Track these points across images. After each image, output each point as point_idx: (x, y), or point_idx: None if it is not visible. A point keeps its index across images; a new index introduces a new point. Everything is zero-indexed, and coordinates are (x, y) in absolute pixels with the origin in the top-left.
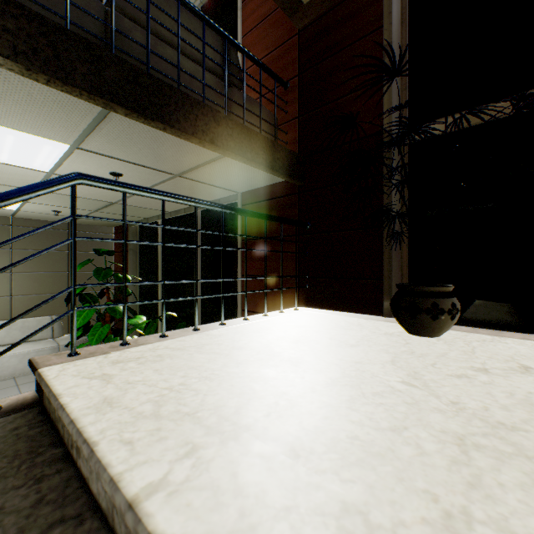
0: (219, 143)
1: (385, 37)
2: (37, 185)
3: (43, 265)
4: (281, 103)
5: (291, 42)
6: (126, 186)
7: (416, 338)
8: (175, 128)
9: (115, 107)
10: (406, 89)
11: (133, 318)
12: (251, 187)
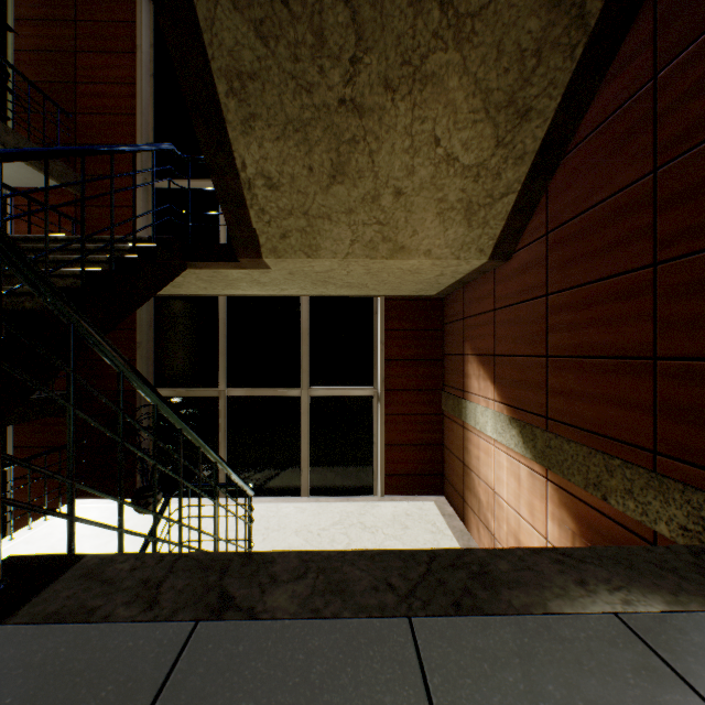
0: (10, 422)
1: (139, 338)
2: None
3: None
4: None
5: None
6: None
7: (142, 516)
8: None
9: None
10: (153, 365)
11: None
12: None
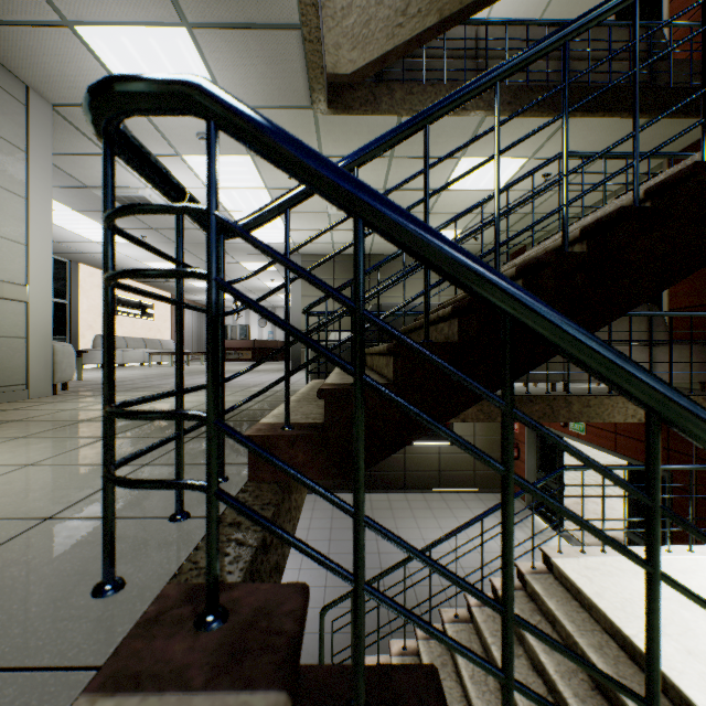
0: (645, 110)
1: None
2: (547, 161)
3: (457, 291)
4: None
5: None
6: (583, 154)
7: None
8: (611, 112)
9: (576, 114)
10: None
11: None
12: (680, 146)
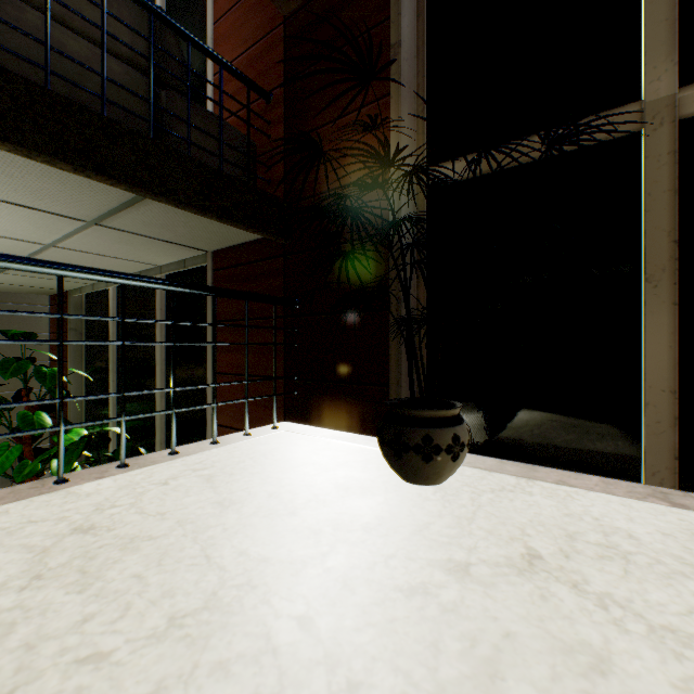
0: (118, 172)
1: (393, 34)
2: None
3: None
4: (263, 123)
5: (276, 34)
6: None
7: (407, 487)
8: (12, 141)
9: None
10: (424, 112)
11: (67, 433)
12: (222, 244)
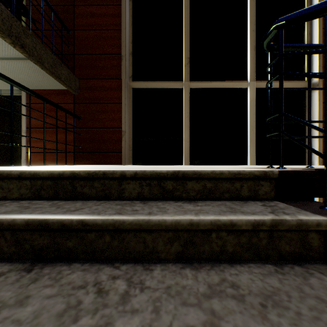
0: None
1: None
2: None
3: None
4: None
5: None
6: None
7: None
8: None
9: None
10: None
11: None
12: None
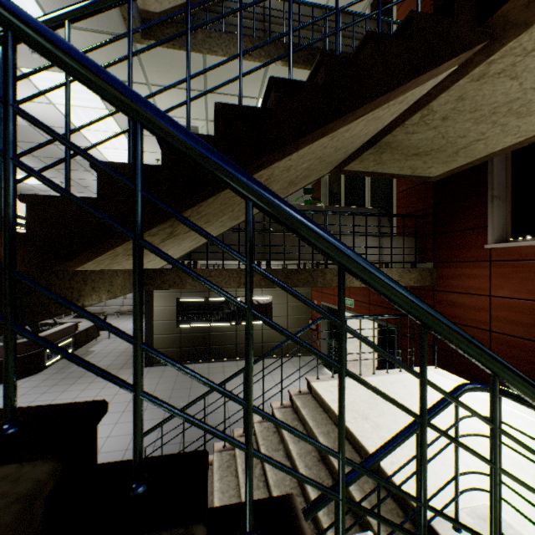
0: None
1: None
2: None
3: None
4: None
5: None
6: None
7: None
8: None
9: None
10: None
11: None
12: None
